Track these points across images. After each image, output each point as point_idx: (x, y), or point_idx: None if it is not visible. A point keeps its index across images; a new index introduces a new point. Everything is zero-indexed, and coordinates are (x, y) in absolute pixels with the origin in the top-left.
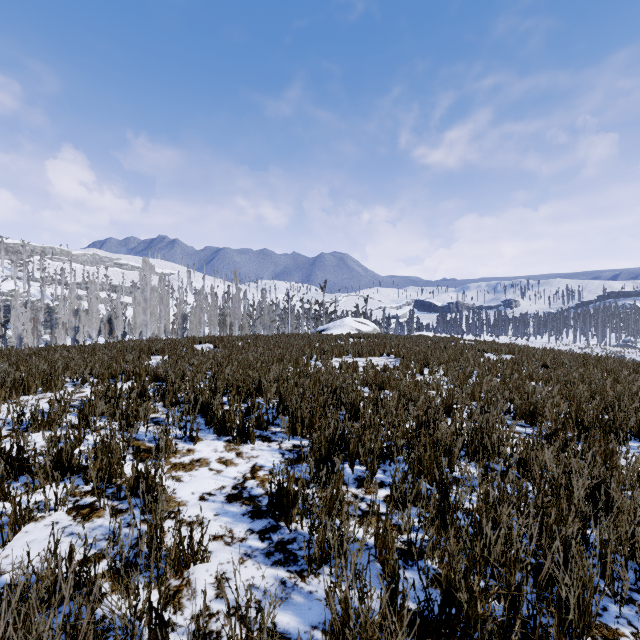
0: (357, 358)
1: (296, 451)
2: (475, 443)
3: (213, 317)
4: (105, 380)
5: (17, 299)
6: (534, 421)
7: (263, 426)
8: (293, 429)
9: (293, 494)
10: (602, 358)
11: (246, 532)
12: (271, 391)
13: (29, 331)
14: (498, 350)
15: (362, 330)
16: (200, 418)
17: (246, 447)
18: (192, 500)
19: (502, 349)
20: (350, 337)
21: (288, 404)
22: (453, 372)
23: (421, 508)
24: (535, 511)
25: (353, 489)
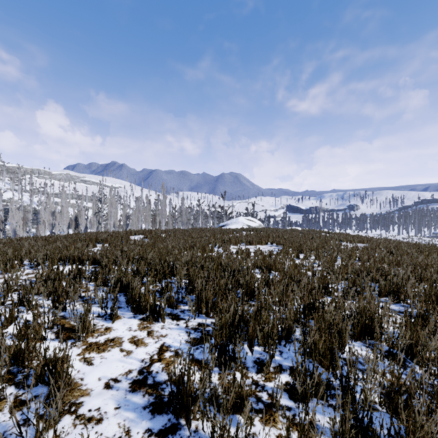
0: (249, 246)
1: (200, 330)
2: (360, 324)
3: (147, 217)
4: (55, 263)
5: (12, 204)
6: (397, 299)
7: (173, 305)
8: (198, 309)
9: (194, 391)
10: (430, 246)
11: (144, 434)
12: (182, 273)
13: (21, 226)
14: (351, 240)
15: (251, 225)
16: (123, 296)
17: (157, 325)
18: (97, 388)
19: (354, 239)
20: (243, 230)
21: (195, 285)
22: (323, 257)
23: (322, 400)
24: (434, 401)
25: (253, 374)
